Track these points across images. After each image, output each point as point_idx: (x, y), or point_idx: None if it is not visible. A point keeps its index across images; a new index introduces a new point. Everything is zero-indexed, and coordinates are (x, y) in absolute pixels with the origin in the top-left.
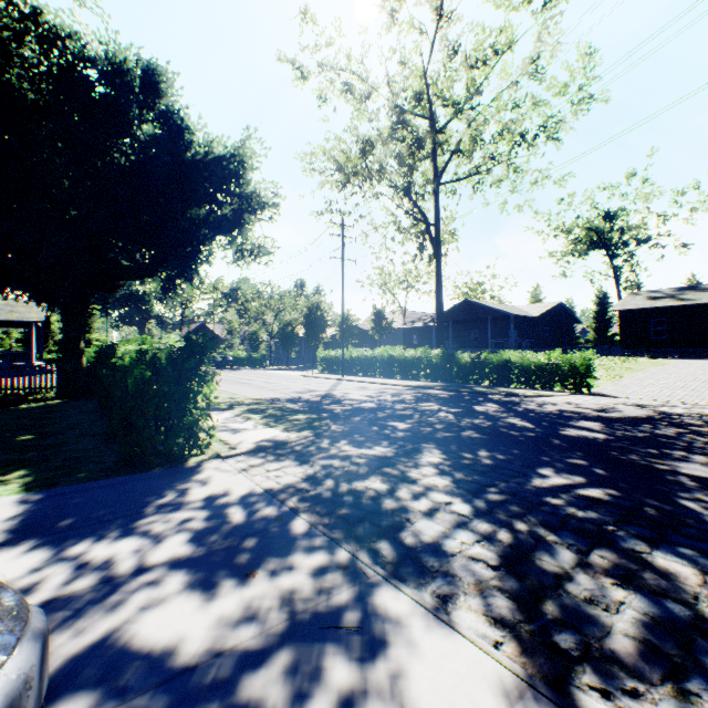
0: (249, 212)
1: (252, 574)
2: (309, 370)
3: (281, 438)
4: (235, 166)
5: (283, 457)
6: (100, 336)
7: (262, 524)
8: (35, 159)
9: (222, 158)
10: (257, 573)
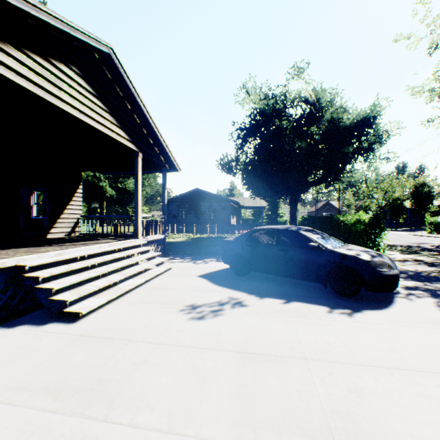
0: (379, 143)
1: (425, 282)
2: (415, 231)
3: (416, 258)
4: (370, 120)
5: (421, 264)
6: (282, 211)
7: (422, 276)
8: (287, 147)
9: (364, 120)
10: (426, 282)
